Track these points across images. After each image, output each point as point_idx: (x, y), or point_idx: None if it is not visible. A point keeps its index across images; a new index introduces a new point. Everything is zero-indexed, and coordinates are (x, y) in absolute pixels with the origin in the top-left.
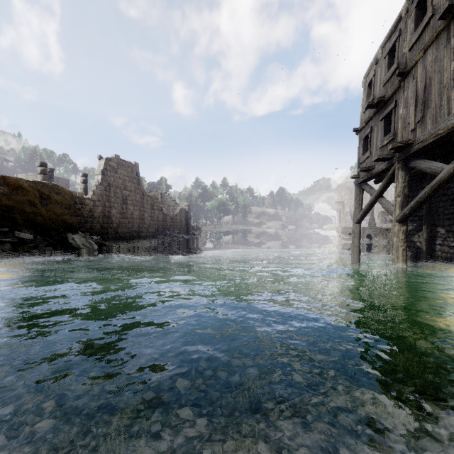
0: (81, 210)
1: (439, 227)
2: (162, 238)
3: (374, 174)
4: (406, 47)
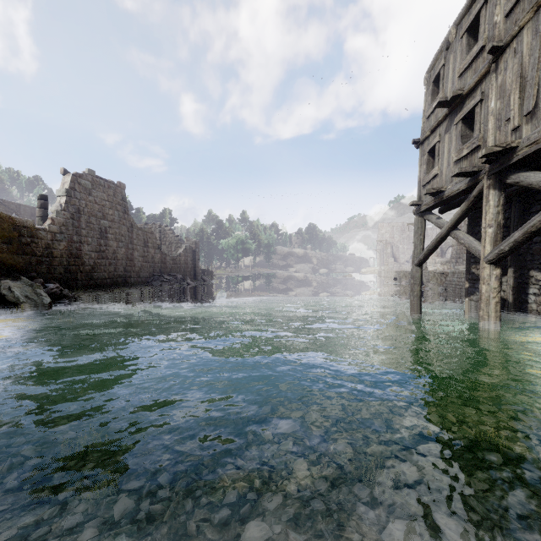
0: (31, 245)
1: (533, 270)
2: (159, 285)
3: (446, 197)
4: (500, 13)
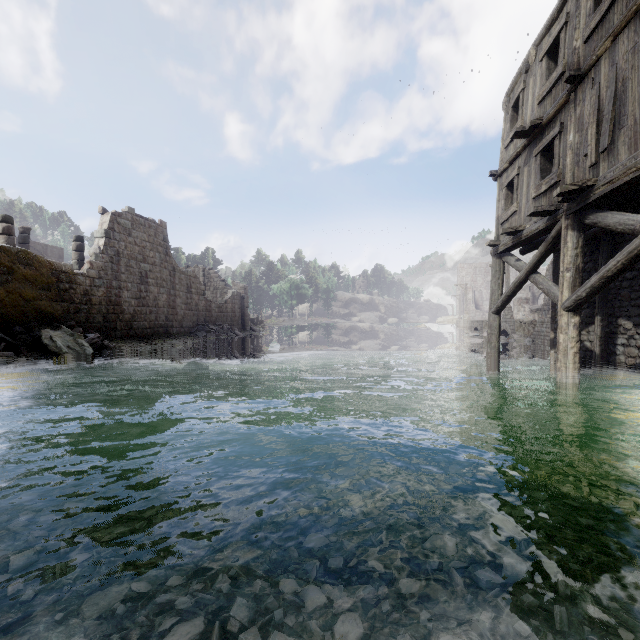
0: (69, 292)
1: (622, 318)
2: (204, 336)
3: (525, 237)
4: (579, 38)
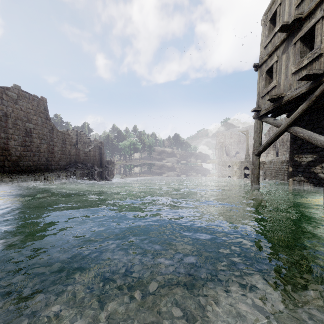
0: None
1: None
2: (74, 171)
3: (285, 102)
4: None
